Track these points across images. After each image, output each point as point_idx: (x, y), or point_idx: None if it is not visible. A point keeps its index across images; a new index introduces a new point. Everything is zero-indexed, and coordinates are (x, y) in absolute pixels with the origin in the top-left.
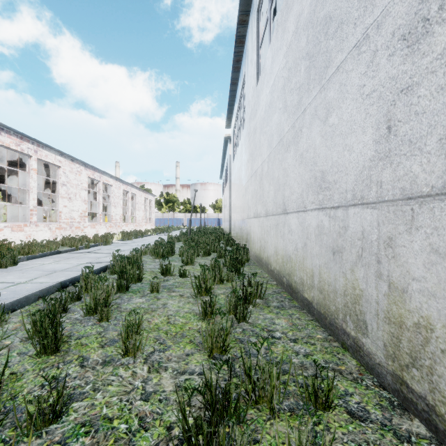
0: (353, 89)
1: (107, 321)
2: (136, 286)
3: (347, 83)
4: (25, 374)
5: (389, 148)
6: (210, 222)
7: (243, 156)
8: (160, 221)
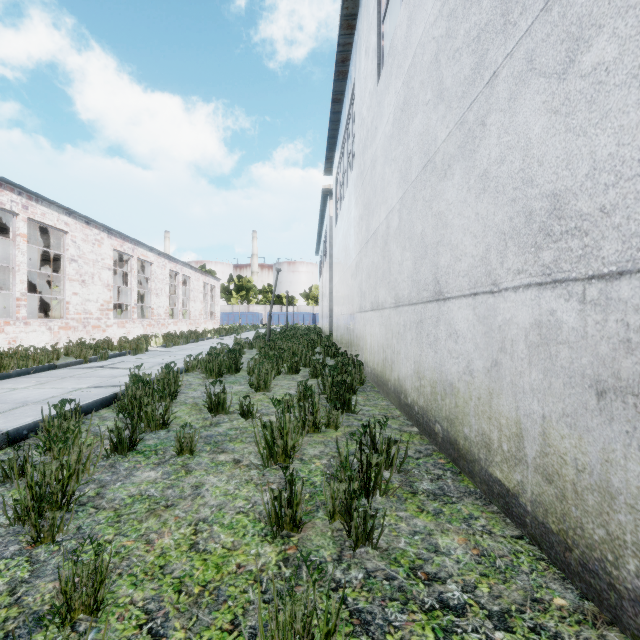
0: None
1: (52, 543)
2: (156, 437)
3: None
4: None
5: None
6: (301, 319)
7: (352, 212)
8: (228, 318)
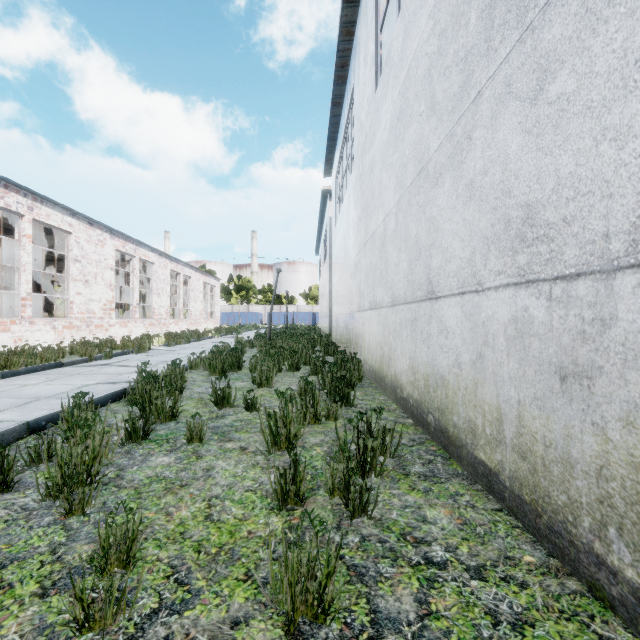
0: None
1: (82, 515)
2: (167, 427)
3: None
4: None
5: None
6: (300, 319)
7: (351, 214)
8: (228, 318)
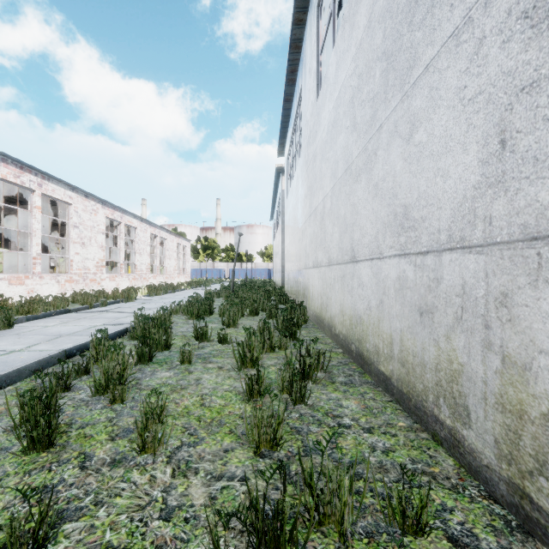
0: (449, 93)
1: (122, 403)
2: (163, 354)
3: (440, 86)
4: (4, 480)
5: (503, 170)
6: (258, 274)
7: (299, 190)
8: (197, 273)
